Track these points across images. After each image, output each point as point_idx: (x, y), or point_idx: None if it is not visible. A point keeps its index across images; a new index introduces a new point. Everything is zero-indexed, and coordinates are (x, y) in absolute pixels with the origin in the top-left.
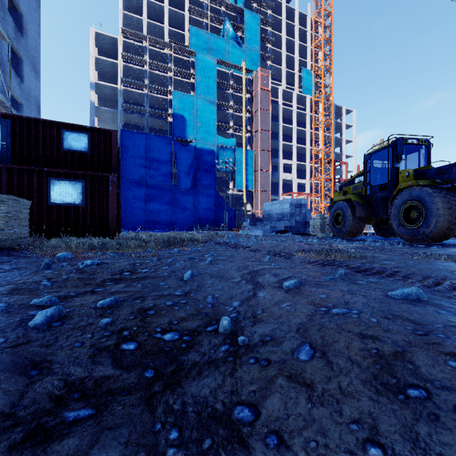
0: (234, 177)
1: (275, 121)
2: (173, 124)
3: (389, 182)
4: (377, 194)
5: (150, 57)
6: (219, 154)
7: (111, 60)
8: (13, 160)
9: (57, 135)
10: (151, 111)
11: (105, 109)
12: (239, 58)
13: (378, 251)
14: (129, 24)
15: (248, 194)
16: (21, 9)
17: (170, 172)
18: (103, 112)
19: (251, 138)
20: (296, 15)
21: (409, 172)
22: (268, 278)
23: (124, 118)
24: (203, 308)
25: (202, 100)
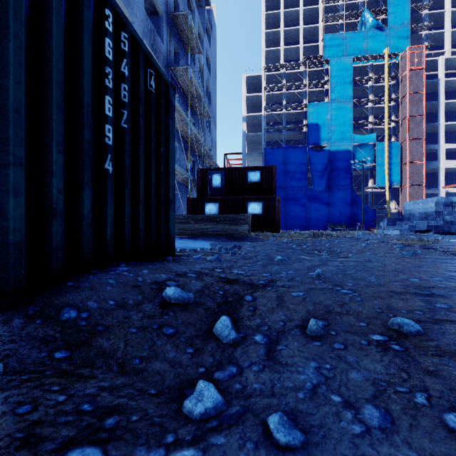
0: (374, 174)
1: (433, 99)
2: (307, 134)
3: None
4: None
5: (287, 79)
6: (356, 153)
7: (257, 94)
8: (225, 192)
9: (244, 174)
10: (288, 127)
11: (253, 134)
12: (380, 44)
13: None
14: (269, 57)
15: (392, 190)
16: (210, 89)
17: (305, 178)
18: (251, 136)
19: (396, 128)
20: None
21: None
22: (359, 245)
23: (266, 138)
24: (333, 250)
25: (337, 104)
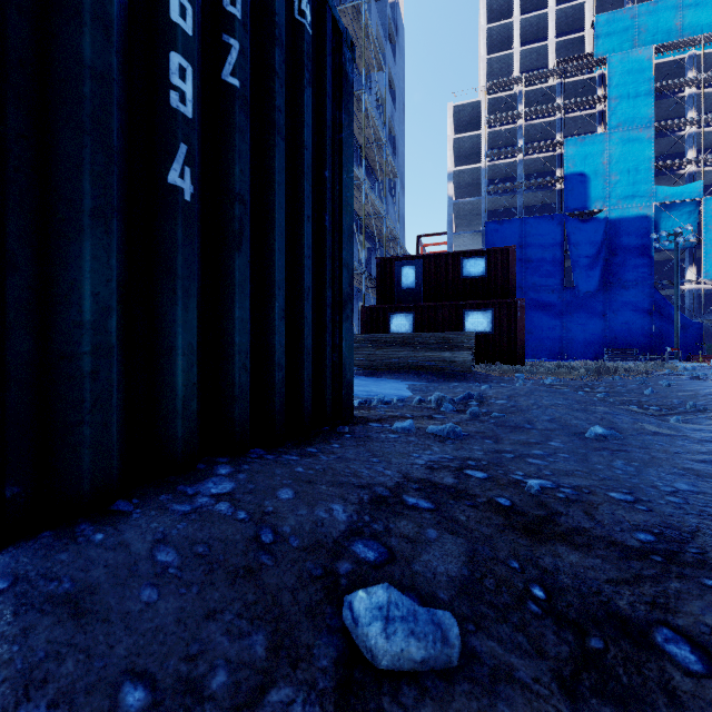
0: (696, 256)
1: None
2: (564, 192)
3: None
4: None
5: (525, 102)
6: (660, 220)
7: (472, 133)
8: (423, 295)
9: (457, 264)
10: (528, 183)
11: (465, 201)
12: (710, 15)
13: None
14: (493, 70)
15: None
16: (395, 131)
17: (559, 269)
18: (462, 205)
19: None
20: None
21: None
22: None
23: (488, 205)
24: (671, 404)
25: (621, 135)
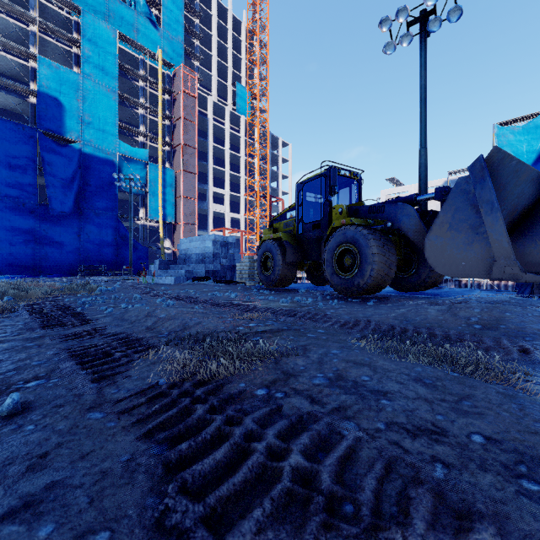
0: (146, 203)
1: (204, 138)
2: (38, 108)
3: (322, 220)
4: (309, 233)
5: None
6: (123, 168)
7: None
8: None
9: None
10: None
11: None
12: (154, 42)
13: (309, 321)
14: None
15: (167, 226)
16: None
17: (33, 183)
18: None
19: (171, 153)
20: (230, 17)
21: (342, 208)
22: None
23: None
24: None
25: (94, 84)
